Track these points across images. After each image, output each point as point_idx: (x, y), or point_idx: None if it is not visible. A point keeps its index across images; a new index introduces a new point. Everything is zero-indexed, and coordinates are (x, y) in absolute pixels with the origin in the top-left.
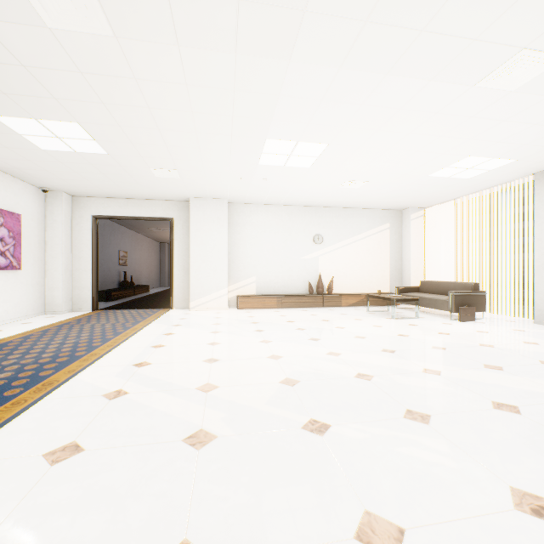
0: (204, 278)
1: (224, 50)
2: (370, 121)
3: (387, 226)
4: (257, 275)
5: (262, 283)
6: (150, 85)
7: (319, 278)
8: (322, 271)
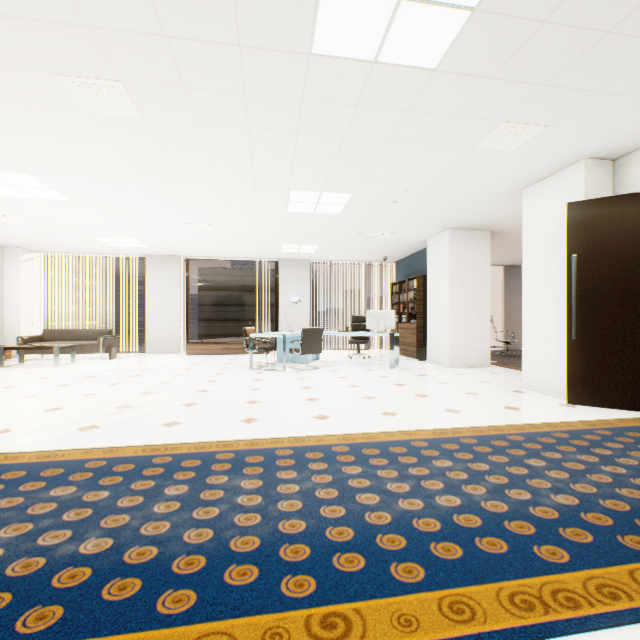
0: None
1: (131, 160)
2: (126, 209)
3: None
4: None
5: None
6: (30, 115)
7: None
8: None
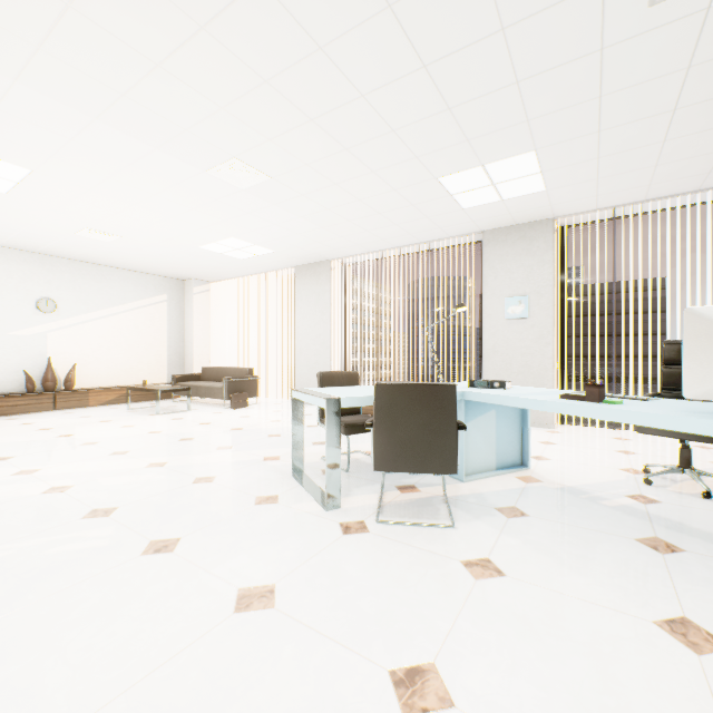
0: None
1: None
2: (94, 164)
3: (165, 298)
4: None
5: None
6: None
7: (48, 366)
8: (56, 355)
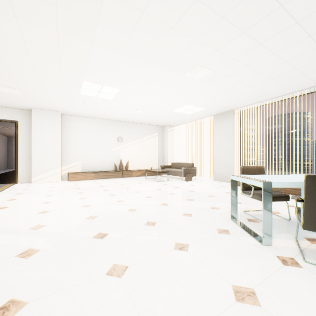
0: (43, 162)
1: (50, 29)
2: (140, 82)
3: (157, 134)
4: (82, 160)
5: (85, 165)
6: None
7: (120, 161)
8: (122, 157)
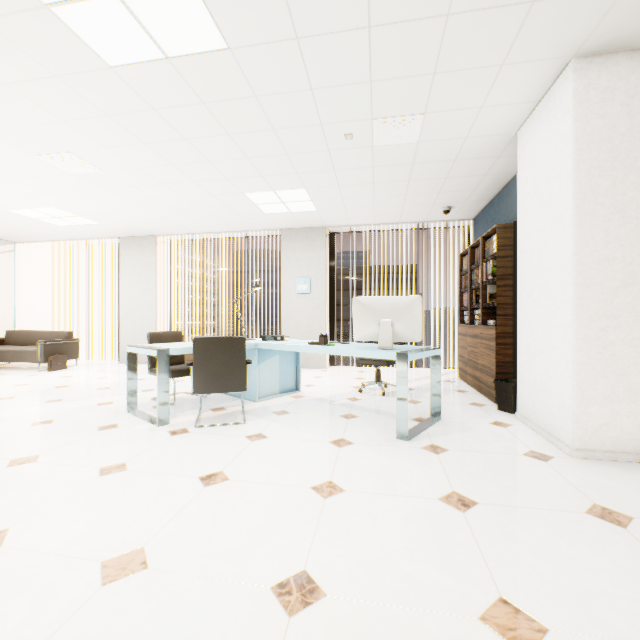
0: None
1: None
2: None
3: None
4: None
5: None
6: None
7: None
8: None
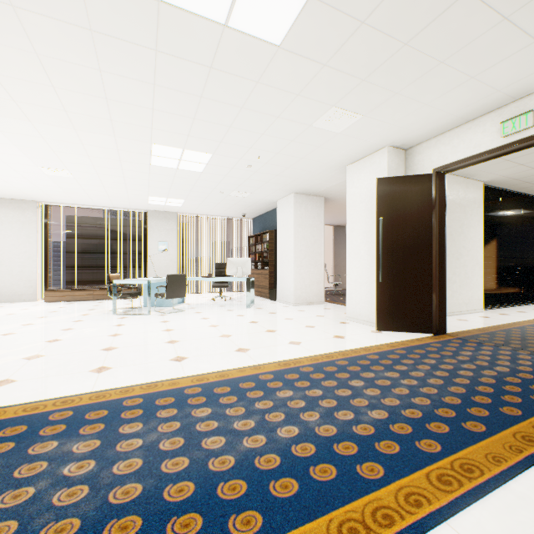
0: None
1: None
2: None
3: None
4: None
5: None
6: None
7: None
8: None
